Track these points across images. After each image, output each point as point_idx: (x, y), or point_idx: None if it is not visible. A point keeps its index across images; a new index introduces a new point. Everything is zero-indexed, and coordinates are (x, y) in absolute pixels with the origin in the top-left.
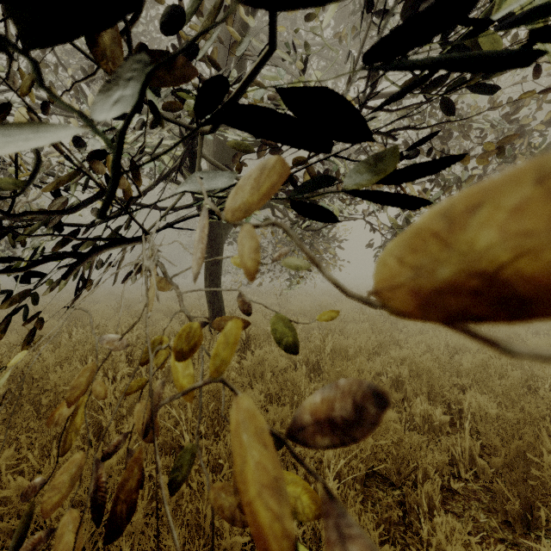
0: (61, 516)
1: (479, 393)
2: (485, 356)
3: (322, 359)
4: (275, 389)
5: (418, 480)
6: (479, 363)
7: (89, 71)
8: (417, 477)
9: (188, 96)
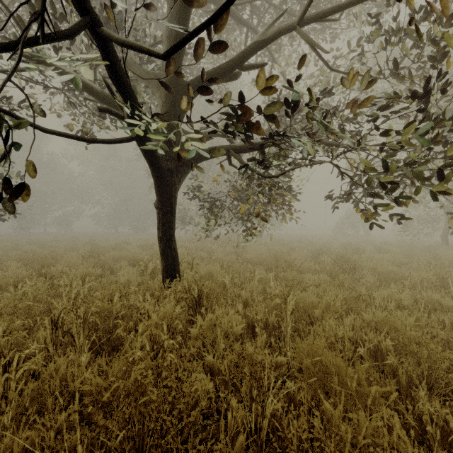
0: None
1: None
2: None
3: (283, 319)
4: (229, 365)
5: None
6: None
7: (29, 4)
8: None
9: None
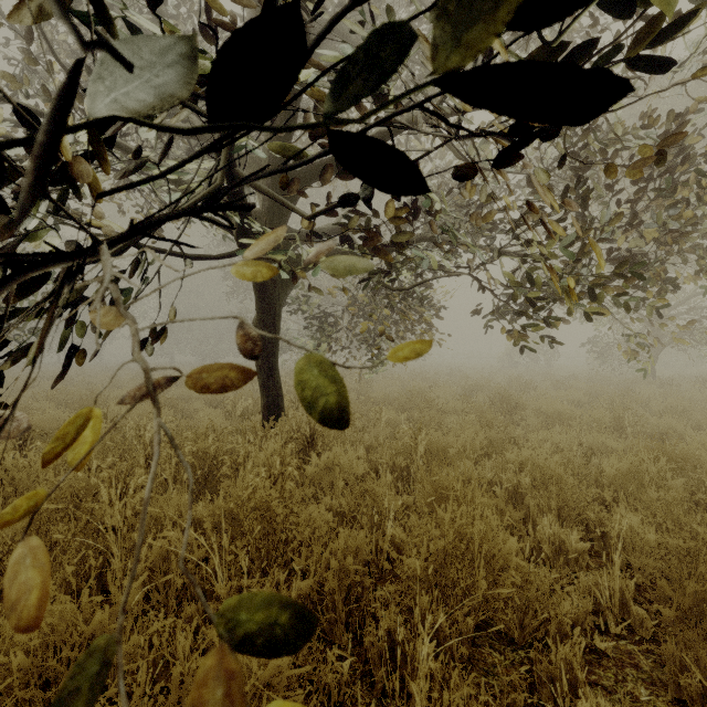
0: (26, 699)
1: (628, 510)
2: (636, 460)
3: (413, 463)
4: (349, 504)
5: (551, 639)
6: (627, 469)
7: None
8: (547, 632)
9: (204, 61)
